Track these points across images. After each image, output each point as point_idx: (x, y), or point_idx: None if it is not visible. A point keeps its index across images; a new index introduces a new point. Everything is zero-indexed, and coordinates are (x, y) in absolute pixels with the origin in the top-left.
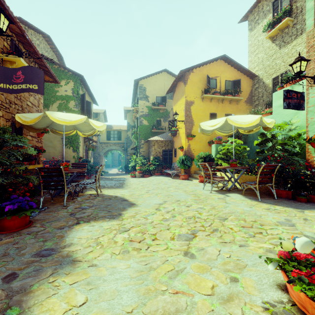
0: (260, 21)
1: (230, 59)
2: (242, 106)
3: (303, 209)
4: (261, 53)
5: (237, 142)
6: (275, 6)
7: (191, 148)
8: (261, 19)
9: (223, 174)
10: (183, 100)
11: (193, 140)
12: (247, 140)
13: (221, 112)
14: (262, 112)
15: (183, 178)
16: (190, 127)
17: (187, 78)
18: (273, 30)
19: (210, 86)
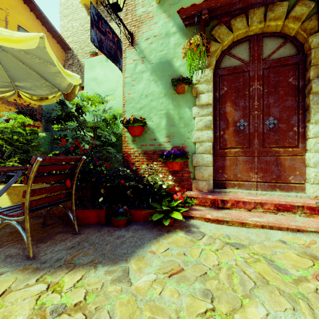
0: None
1: None
2: None
3: (126, 257)
4: (75, 22)
5: (20, 120)
6: None
7: None
8: None
9: None
10: None
11: None
12: (50, 125)
13: None
14: None
15: None
16: None
17: None
18: None
19: None
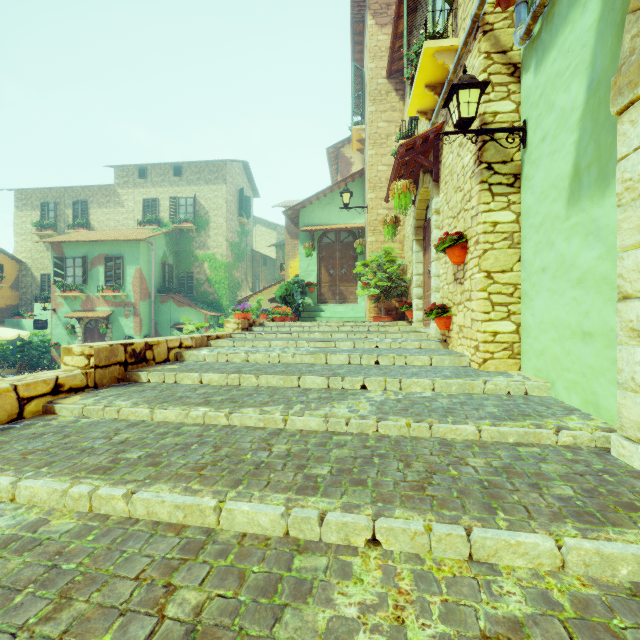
0: (28, 208)
1: None
2: (6, 292)
3: None
4: (30, 242)
5: (1, 342)
6: (44, 208)
7: None
8: (30, 208)
9: None
10: None
11: None
12: None
13: None
14: (26, 315)
15: None
16: None
17: None
18: (41, 232)
19: None
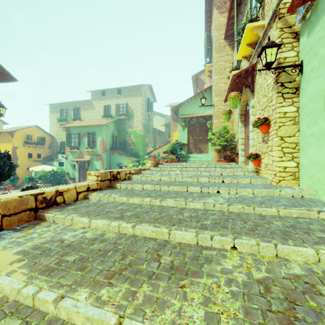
0: (55, 112)
1: (40, 127)
2: (46, 150)
3: None
4: (56, 127)
5: (45, 172)
6: (61, 111)
7: (16, 172)
8: (56, 112)
9: (40, 184)
10: (11, 145)
11: (18, 168)
12: None
13: (35, 152)
14: (55, 160)
15: (13, 189)
16: (16, 161)
17: (14, 133)
18: (60, 123)
19: (29, 139)
